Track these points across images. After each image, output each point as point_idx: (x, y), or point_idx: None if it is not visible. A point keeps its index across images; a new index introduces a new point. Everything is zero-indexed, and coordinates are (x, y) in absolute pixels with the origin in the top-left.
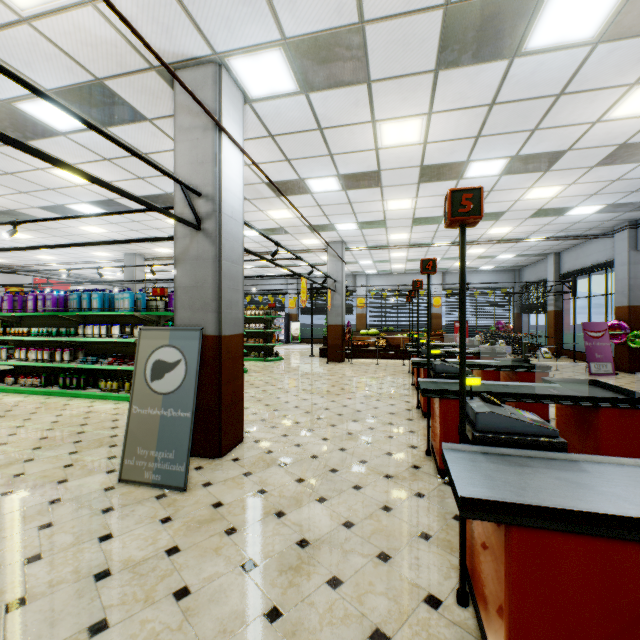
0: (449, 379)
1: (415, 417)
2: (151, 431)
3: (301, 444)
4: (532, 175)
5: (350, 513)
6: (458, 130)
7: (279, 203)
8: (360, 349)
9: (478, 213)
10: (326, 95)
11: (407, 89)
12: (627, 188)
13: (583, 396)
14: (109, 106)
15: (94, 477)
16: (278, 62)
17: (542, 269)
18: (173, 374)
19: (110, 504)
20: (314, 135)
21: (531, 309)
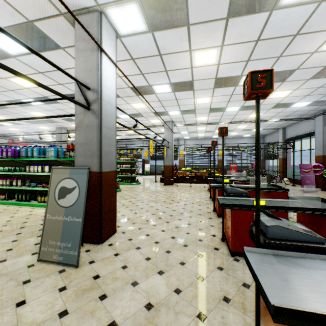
0: (235, 197)
1: (213, 217)
2: (57, 230)
3: (149, 234)
4: (275, 84)
5: (178, 282)
6: (237, 56)
7: (138, 99)
8: (181, 178)
9: (270, 87)
10: (163, 33)
11: (210, 30)
12: (325, 92)
13: (318, 208)
14: (38, 39)
15: (23, 257)
16: (135, 11)
17: (275, 136)
18: (71, 195)
19: (29, 277)
20: (157, 59)
21: (270, 157)
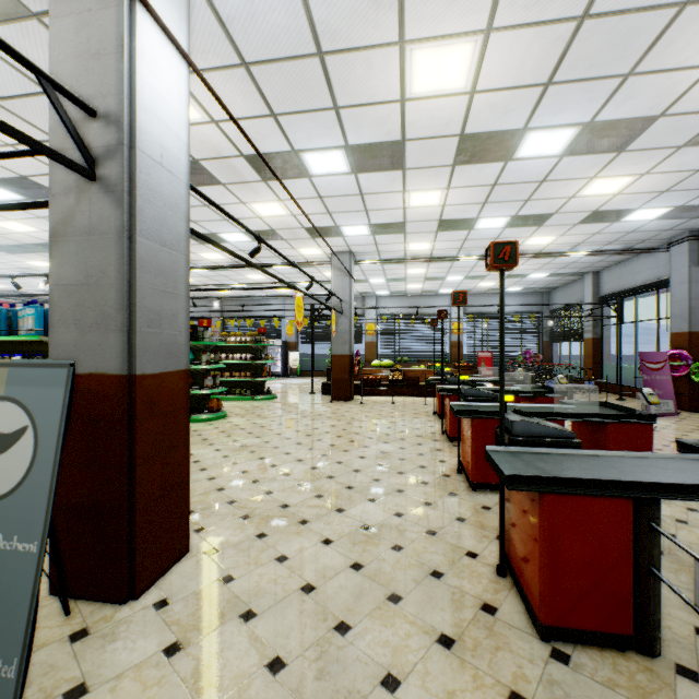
0: (537, 447)
1: (459, 489)
2: None
3: (287, 556)
4: (601, 157)
5: None
6: (523, 69)
7: (267, 191)
8: (371, 384)
9: None
10: None
11: None
12: None
13: None
14: None
15: None
16: None
17: (577, 291)
18: (8, 458)
19: None
20: (311, 67)
21: (563, 337)
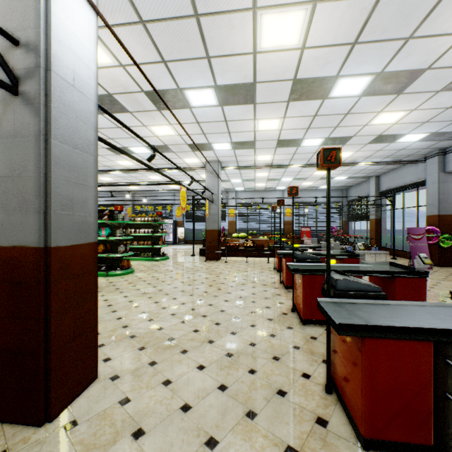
0: (355, 298)
1: (294, 324)
2: None
3: (170, 380)
4: (386, 98)
5: None
6: (338, 32)
7: (161, 118)
8: (232, 249)
9: None
10: None
11: None
12: None
13: None
14: None
15: None
16: None
17: (365, 188)
18: None
19: None
20: (190, 25)
21: (356, 218)
